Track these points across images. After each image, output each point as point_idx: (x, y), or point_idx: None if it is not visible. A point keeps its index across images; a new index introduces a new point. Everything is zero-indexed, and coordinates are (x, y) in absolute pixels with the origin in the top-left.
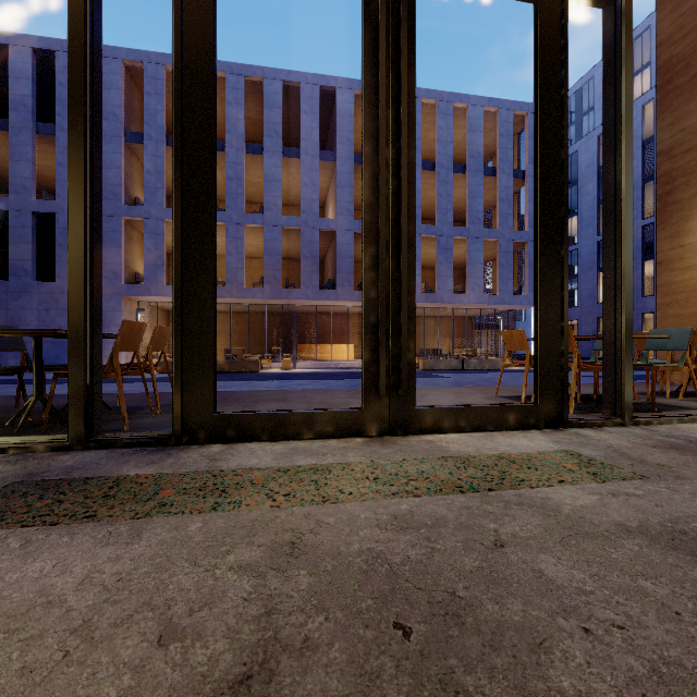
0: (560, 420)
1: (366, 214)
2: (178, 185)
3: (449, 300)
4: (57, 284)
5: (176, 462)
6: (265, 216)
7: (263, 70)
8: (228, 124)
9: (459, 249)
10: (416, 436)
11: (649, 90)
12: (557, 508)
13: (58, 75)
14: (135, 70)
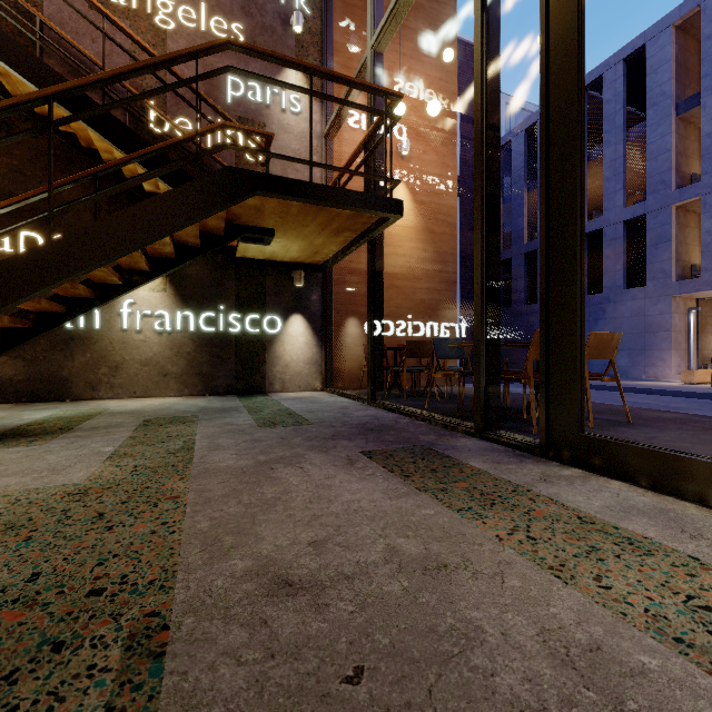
0: None
1: None
2: (541, 189)
3: None
4: (603, 295)
5: (512, 468)
6: None
7: None
8: None
9: None
10: None
11: None
12: None
13: (604, 96)
14: (689, 22)
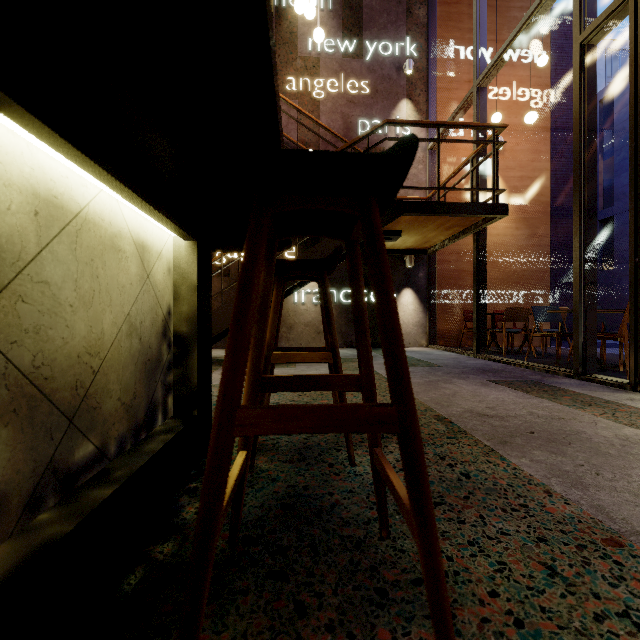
0: None
1: None
2: (631, 203)
3: None
4: None
5: (605, 394)
6: None
7: None
8: None
9: None
10: None
11: None
12: None
13: None
14: None
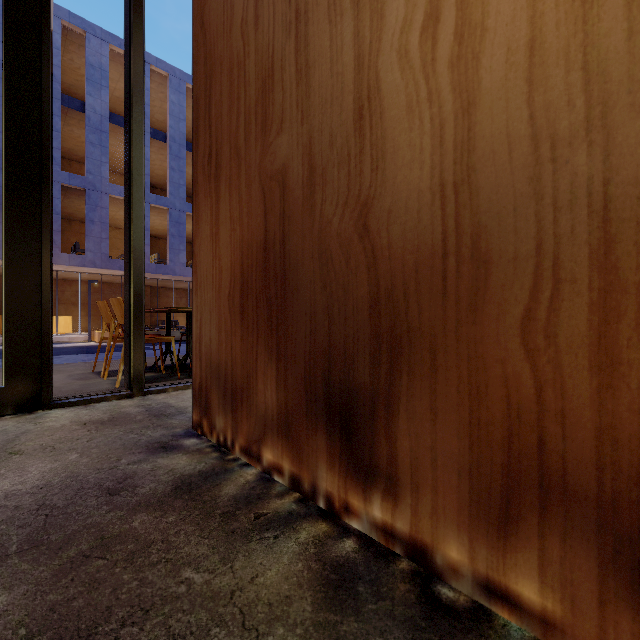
0: (41, 402)
1: None
2: None
3: (182, 272)
4: None
5: None
6: None
7: None
8: None
9: None
10: None
11: None
12: None
13: None
14: None
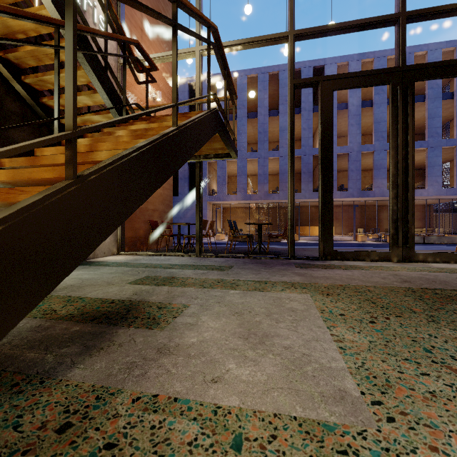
0: None
1: (392, 177)
2: (322, 176)
3: None
4: (179, 197)
5: (331, 263)
6: (279, 151)
7: (278, 66)
8: (259, 102)
9: (418, 156)
10: (415, 263)
11: None
12: None
13: (180, 96)
14: (212, 84)
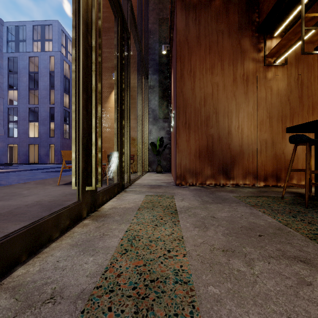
0: (122, 187)
1: (83, 70)
2: None
3: None
4: None
5: None
6: None
7: None
8: None
9: None
10: (101, 208)
11: (53, 51)
12: (190, 206)
13: None
14: None
